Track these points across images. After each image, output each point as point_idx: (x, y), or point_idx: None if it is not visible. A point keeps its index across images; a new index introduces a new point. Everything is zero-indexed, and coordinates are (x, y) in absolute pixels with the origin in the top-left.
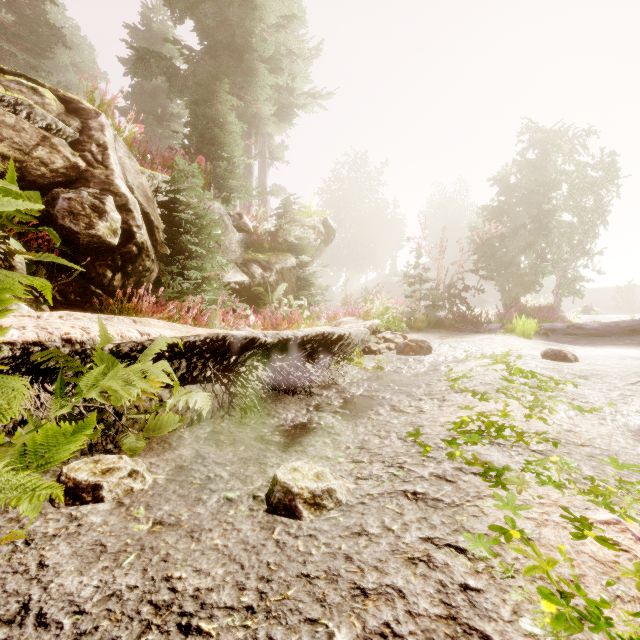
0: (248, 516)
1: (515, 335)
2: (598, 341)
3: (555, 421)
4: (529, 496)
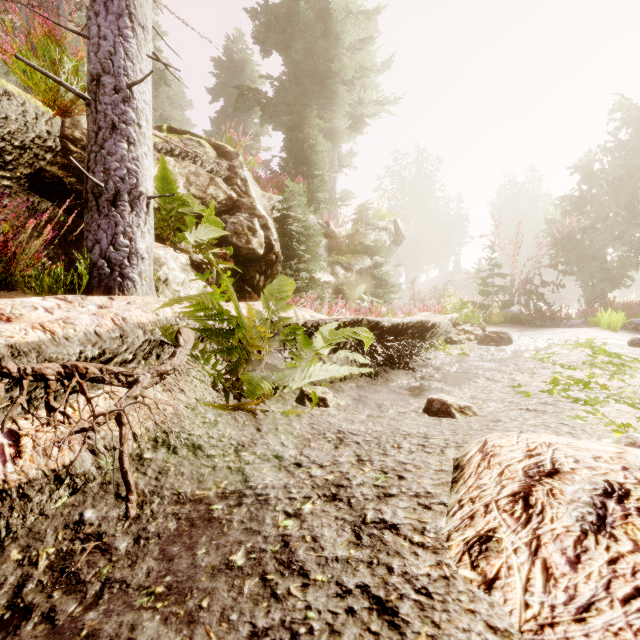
0: (419, 417)
1: (600, 328)
2: None
3: (635, 383)
4: (609, 409)
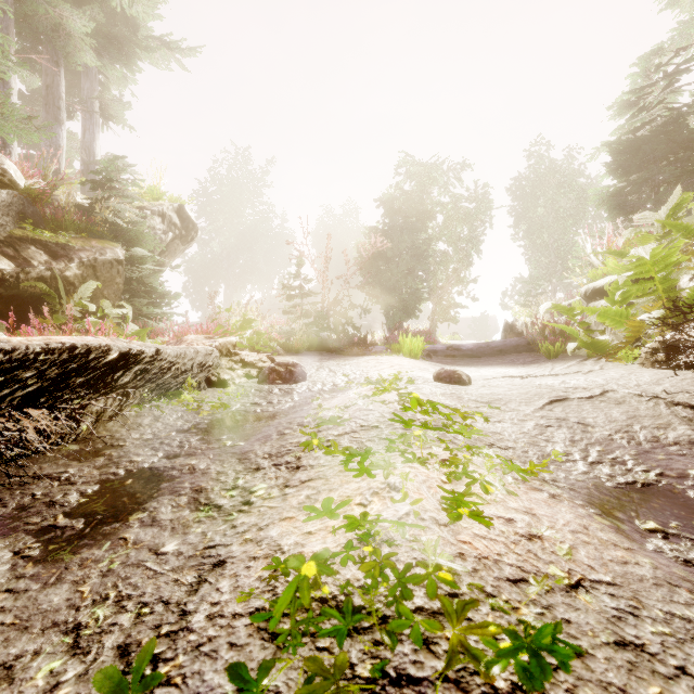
0: None
1: (402, 356)
2: (475, 362)
3: (499, 513)
4: None
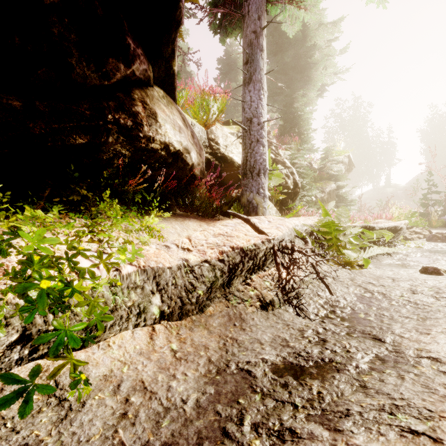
0: (421, 275)
1: None
2: None
3: None
4: None
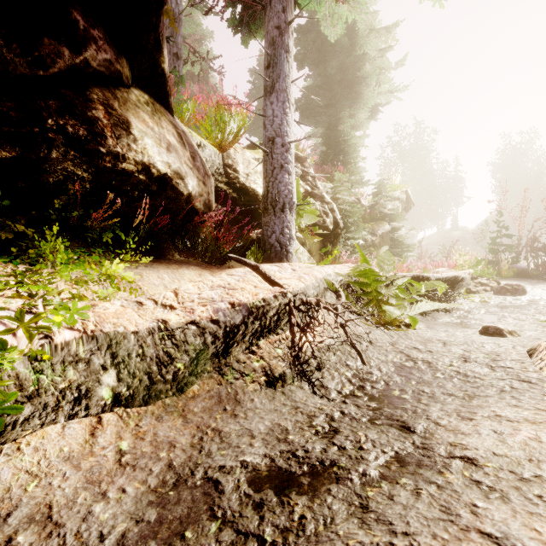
0: (480, 336)
1: None
2: None
3: None
4: None
